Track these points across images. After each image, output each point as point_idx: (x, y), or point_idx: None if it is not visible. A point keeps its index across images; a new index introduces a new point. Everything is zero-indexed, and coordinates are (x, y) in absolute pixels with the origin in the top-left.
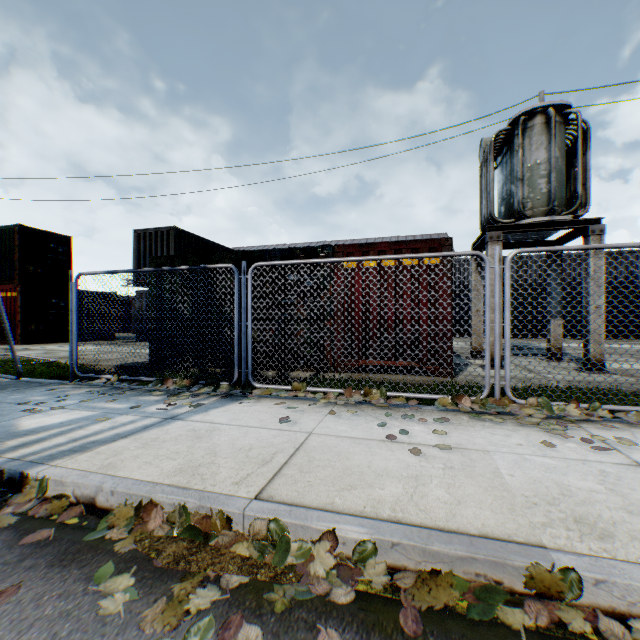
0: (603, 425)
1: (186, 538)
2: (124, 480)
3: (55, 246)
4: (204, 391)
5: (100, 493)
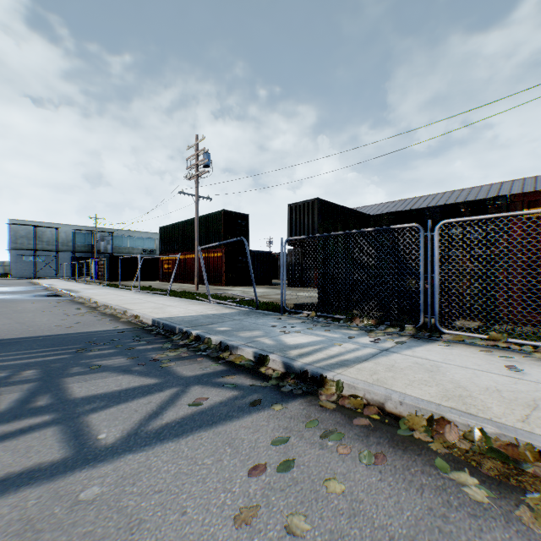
0: None
1: (494, 458)
2: (404, 395)
3: (240, 221)
4: (392, 331)
5: (388, 401)
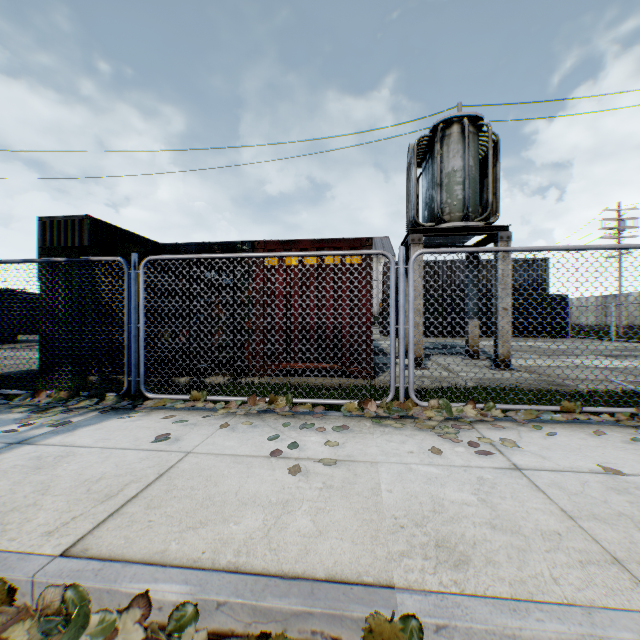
0: (494, 425)
1: None
2: None
3: None
4: (84, 405)
5: None
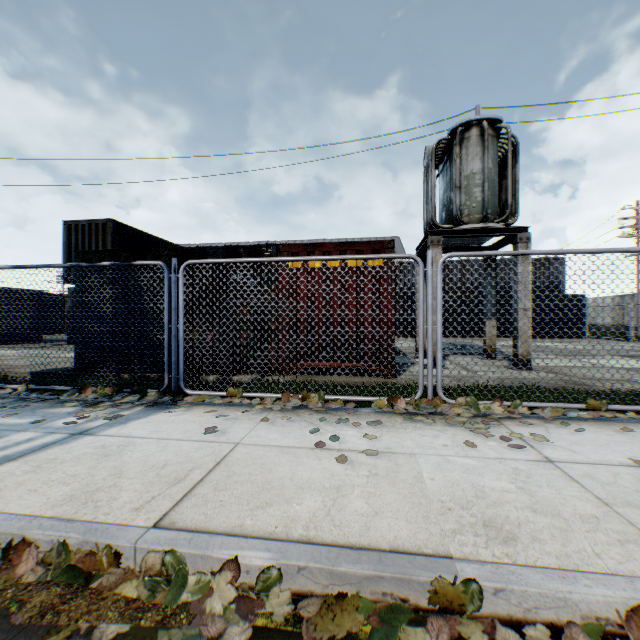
0: (522, 422)
1: (63, 582)
2: None
3: None
4: (129, 400)
5: None
